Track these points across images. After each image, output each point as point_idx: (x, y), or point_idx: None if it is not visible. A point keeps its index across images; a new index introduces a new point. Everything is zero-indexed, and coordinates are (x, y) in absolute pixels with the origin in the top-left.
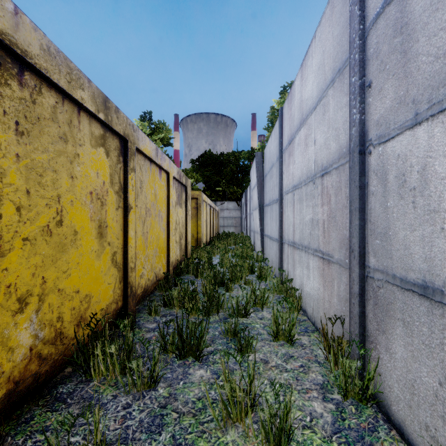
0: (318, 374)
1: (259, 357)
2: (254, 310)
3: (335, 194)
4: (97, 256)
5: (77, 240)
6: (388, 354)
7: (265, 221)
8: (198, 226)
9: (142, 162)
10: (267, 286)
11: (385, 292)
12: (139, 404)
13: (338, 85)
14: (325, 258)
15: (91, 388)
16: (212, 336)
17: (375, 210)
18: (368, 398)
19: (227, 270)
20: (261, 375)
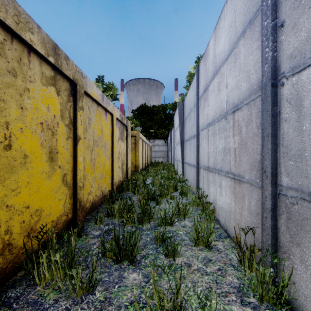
0: (234, 277)
1: (183, 261)
2: (178, 219)
3: (246, 125)
4: (47, 177)
5: (27, 162)
6: (303, 265)
7: (185, 153)
8: (136, 156)
9: (90, 104)
10: (187, 200)
11: (300, 208)
12: (76, 309)
13: (249, 34)
14: (236, 178)
15: (37, 292)
16: (144, 242)
17: (288, 134)
18: (283, 303)
19: (157, 188)
20: (185, 278)
